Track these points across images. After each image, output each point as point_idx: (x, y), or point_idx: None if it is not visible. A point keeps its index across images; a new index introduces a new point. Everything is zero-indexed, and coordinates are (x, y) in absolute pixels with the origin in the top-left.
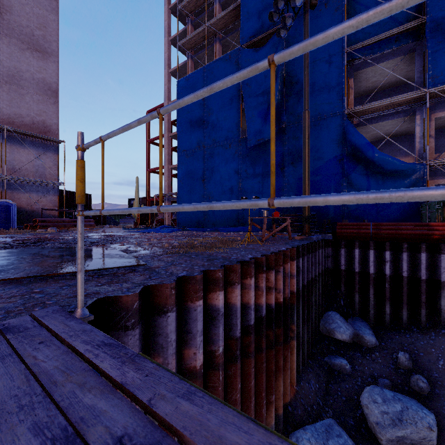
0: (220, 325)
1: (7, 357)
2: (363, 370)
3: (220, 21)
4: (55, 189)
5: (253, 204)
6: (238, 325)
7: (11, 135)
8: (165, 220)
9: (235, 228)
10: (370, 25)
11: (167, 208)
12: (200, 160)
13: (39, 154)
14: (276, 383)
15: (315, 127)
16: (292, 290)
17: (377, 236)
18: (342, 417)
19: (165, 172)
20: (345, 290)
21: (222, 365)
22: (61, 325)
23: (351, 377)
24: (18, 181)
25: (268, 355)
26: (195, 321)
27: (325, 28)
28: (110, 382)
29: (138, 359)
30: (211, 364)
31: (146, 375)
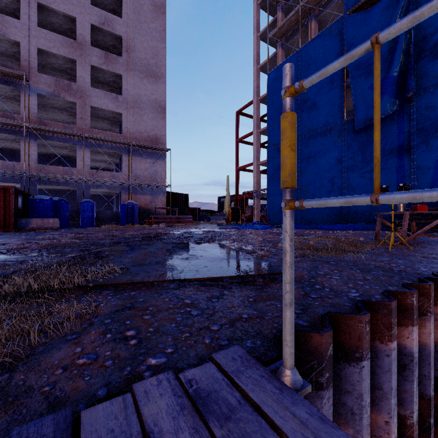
0: (413, 378)
1: None
2: None
3: None
4: (164, 191)
5: None
6: (431, 378)
7: (134, 149)
8: (254, 216)
9: (339, 225)
10: None
11: None
12: None
13: (152, 162)
14: None
15: None
16: None
17: None
18: None
19: (254, 168)
20: None
21: None
22: (288, 417)
23: None
24: (139, 186)
25: None
26: (386, 372)
27: None
28: None
29: None
30: (397, 435)
31: None
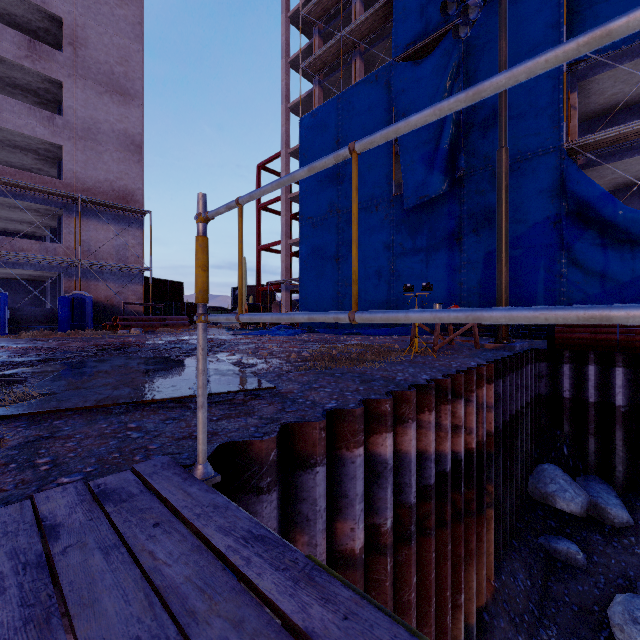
0: (387, 485)
1: (113, 550)
2: (608, 565)
3: (362, 27)
4: (140, 276)
5: (595, 317)
6: (412, 486)
7: (87, 206)
8: None
9: (385, 329)
10: (609, 3)
11: (370, 316)
12: (333, 230)
13: (120, 231)
14: (465, 575)
15: (512, 173)
16: (488, 429)
17: (628, 345)
18: (573, 639)
19: (283, 249)
20: (570, 431)
21: (391, 547)
22: (179, 493)
23: (586, 574)
24: (95, 267)
25: (453, 532)
26: (352, 479)
27: (529, 18)
28: (281, 620)
29: (319, 575)
30: (373, 545)
31: (344, 615)
